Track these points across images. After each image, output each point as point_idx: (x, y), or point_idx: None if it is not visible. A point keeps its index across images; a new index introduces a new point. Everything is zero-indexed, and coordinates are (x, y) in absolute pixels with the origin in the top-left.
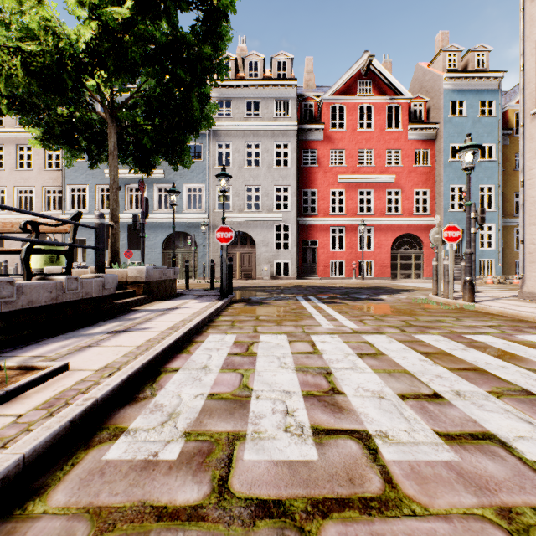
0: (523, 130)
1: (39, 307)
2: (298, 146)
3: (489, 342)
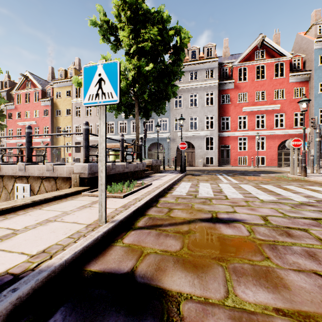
0: None
1: (131, 171)
2: (218, 93)
3: (289, 187)
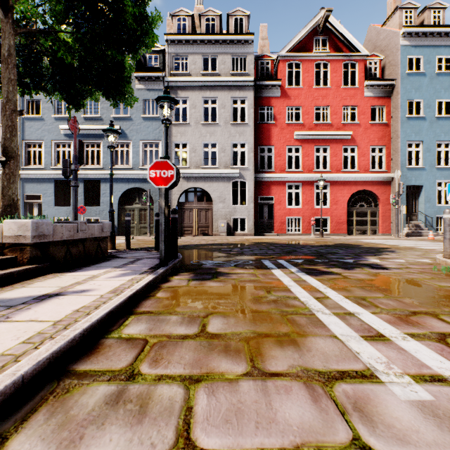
0: None
1: None
2: (255, 102)
3: None
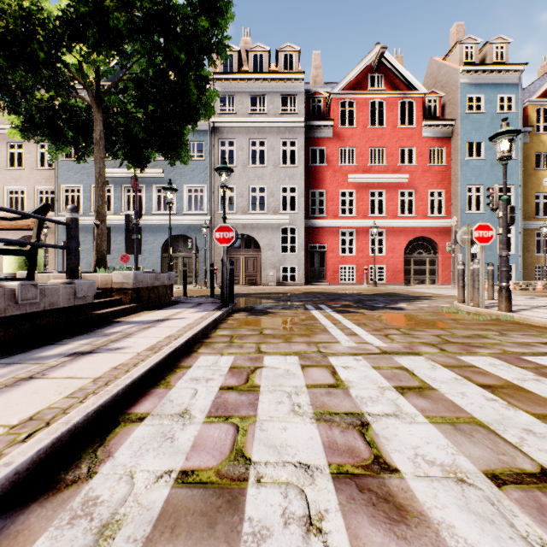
0: None
1: None
2: (306, 143)
3: None
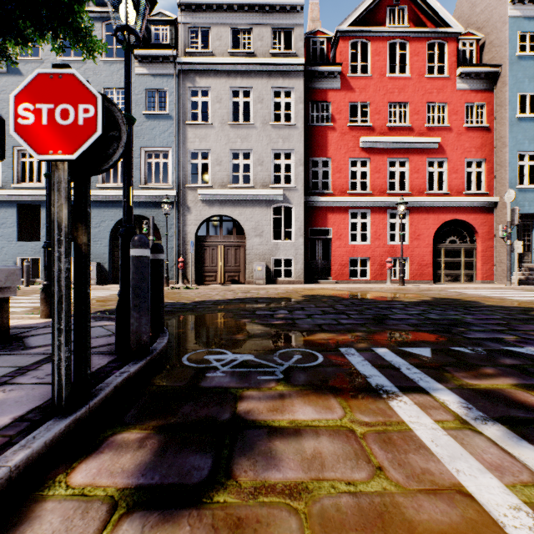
0: None
1: None
2: (305, 96)
3: None
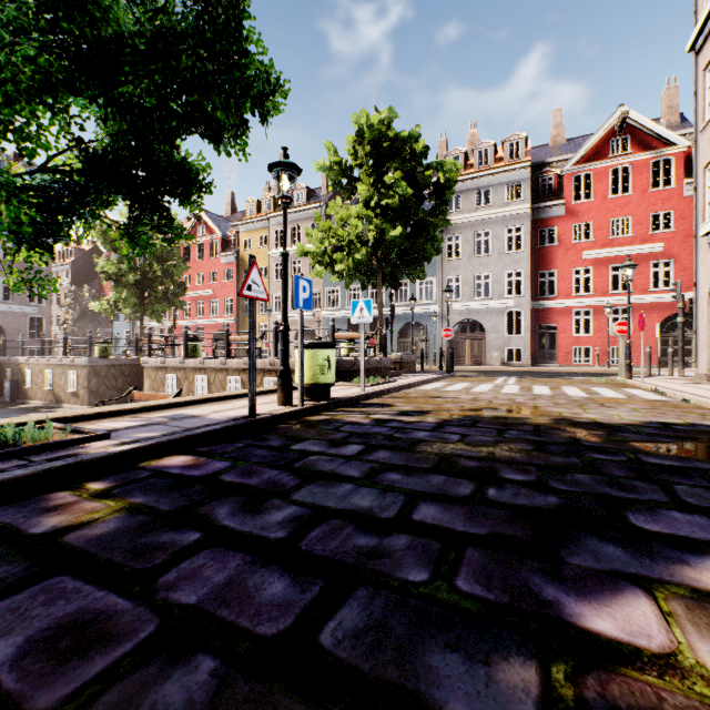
0: (695, 240)
1: (373, 369)
2: (533, 226)
3: (565, 388)
